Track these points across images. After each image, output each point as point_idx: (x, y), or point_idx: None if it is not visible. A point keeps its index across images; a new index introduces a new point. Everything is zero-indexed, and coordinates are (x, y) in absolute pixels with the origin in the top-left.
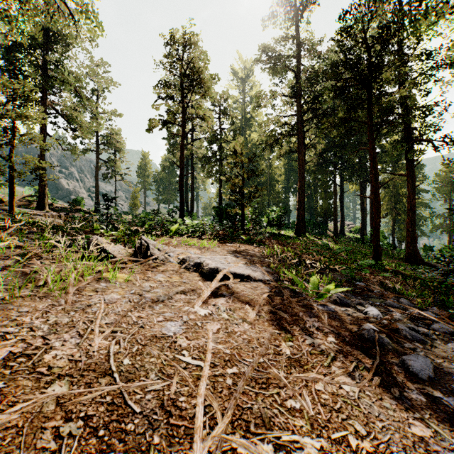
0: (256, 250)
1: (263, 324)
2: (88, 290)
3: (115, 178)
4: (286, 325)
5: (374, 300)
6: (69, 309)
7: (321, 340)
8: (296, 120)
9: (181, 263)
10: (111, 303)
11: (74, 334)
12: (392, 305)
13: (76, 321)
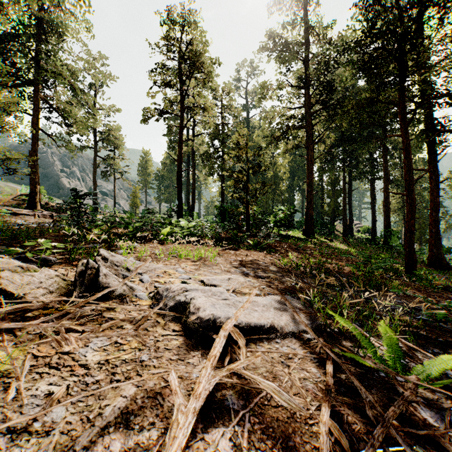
0: (268, 259)
1: None
2: None
3: (114, 176)
4: None
5: None
6: None
7: None
8: (305, 112)
9: (153, 301)
10: None
11: None
12: None
13: None
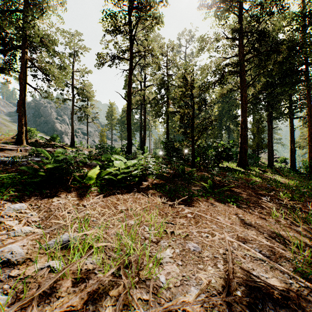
0: (259, 237)
1: None
2: None
3: (87, 120)
4: None
5: None
6: None
7: None
8: (239, 60)
9: None
10: None
11: None
12: None
13: None
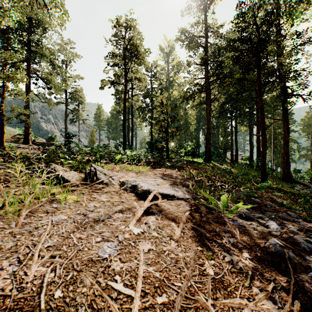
0: (177, 173)
1: (187, 241)
2: (40, 211)
3: (78, 122)
4: (207, 241)
5: (269, 213)
6: (16, 232)
7: (238, 257)
8: (205, 81)
9: (121, 185)
10: (57, 224)
11: (14, 260)
12: (284, 218)
13: (20, 245)
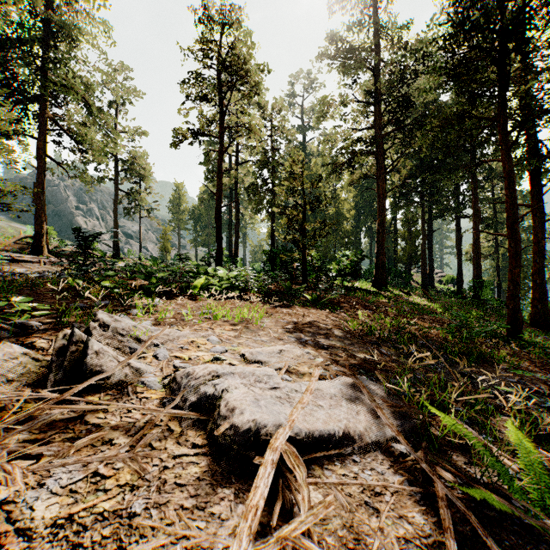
0: (331, 321)
1: None
2: None
3: (139, 214)
4: None
5: None
6: None
7: None
8: (375, 134)
9: (166, 392)
10: None
11: None
12: None
13: None
